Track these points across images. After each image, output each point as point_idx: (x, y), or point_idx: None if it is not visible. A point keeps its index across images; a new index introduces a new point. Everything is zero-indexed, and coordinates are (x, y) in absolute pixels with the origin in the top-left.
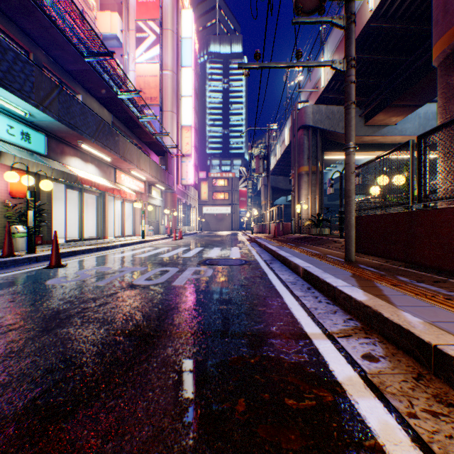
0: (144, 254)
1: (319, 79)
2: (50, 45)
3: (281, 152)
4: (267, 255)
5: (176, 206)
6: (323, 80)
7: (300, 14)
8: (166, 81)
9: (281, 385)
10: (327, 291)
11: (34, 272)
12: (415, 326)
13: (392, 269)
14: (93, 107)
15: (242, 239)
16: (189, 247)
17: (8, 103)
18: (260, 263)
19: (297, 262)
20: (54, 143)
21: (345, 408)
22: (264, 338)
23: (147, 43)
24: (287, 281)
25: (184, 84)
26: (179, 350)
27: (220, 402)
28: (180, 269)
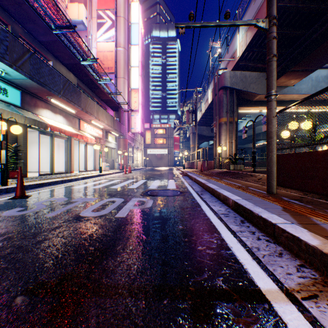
0: (98, 185)
1: (235, 50)
2: (24, 19)
3: (205, 108)
4: (197, 186)
5: (127, 148)
6: (239, 51)
7: None
8: (119, 55)
9: None
10: (263, 226)
11: None
12: None
13: (316, 202)
14: (61, 71)
15: (177, 173)
16: (135, 179)
17: None
18: (193, 194)
19: (226, 194)
20: (29, 98)
21: None
22: (211, 300)
23: (106, 27)
24: (220, 213)
25: (133, 57)
26: (102, 325)
27: None
28: (125, 199)
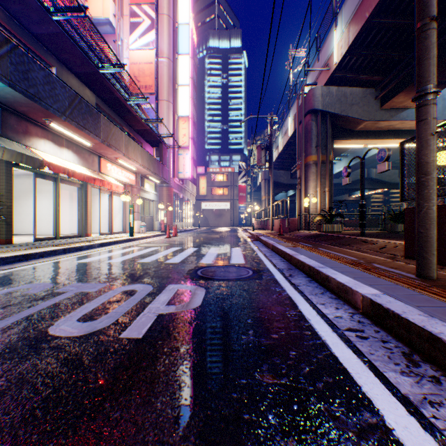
0: (120, 257)
1: (330, 55)
2: None
3: (283, 144)
4: (279, 259)
5: (172, 200)
6: (336, 55)
7: None
8: (162, 68)
9: None
10: None
11: None
12: None
13: None
14: (71, 84)
15: (243, 236)
16: (181, 246)
17: None
18: (275, 275)
19: (343, 280)
20: (14, 120)
21: None
22: None
23: (142, 28)
24: (345, 328)
25: (180, 72)
26: None
27: None
28: (154, 288)
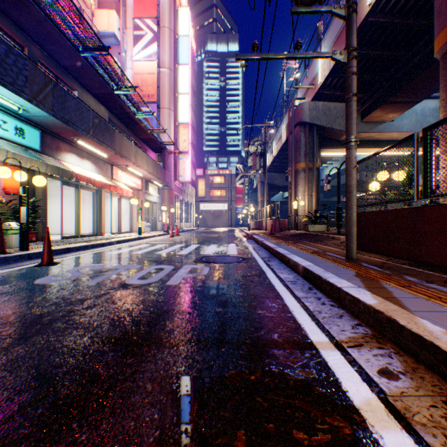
0: (140, 251)
1: (316, 75)
2: (45, 39)
3: (277, 149)
4: (264, 252)
5: (173, 202)
6: (320, 76)
7: (299, 4)
8: (163, 78)
9: (288, 411)
10: (330, 292)
11: (24, 270)
12: (438, 337)
13: (397, 268)
14: (89, 103)
15: (239, 235)
16: (185, 243)
17: (1, 97)
18: (258, 261)
19: (296, 259)
20: (50, 139)
21: (368, 445)
22: (265, 348)
23: (145, 41)
24: (287, 281)
25: (181, 81)
26: (169, 363)
27: (216, 436)
28: (175, 267)
